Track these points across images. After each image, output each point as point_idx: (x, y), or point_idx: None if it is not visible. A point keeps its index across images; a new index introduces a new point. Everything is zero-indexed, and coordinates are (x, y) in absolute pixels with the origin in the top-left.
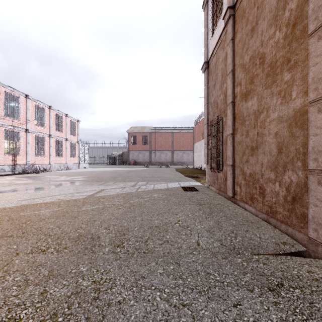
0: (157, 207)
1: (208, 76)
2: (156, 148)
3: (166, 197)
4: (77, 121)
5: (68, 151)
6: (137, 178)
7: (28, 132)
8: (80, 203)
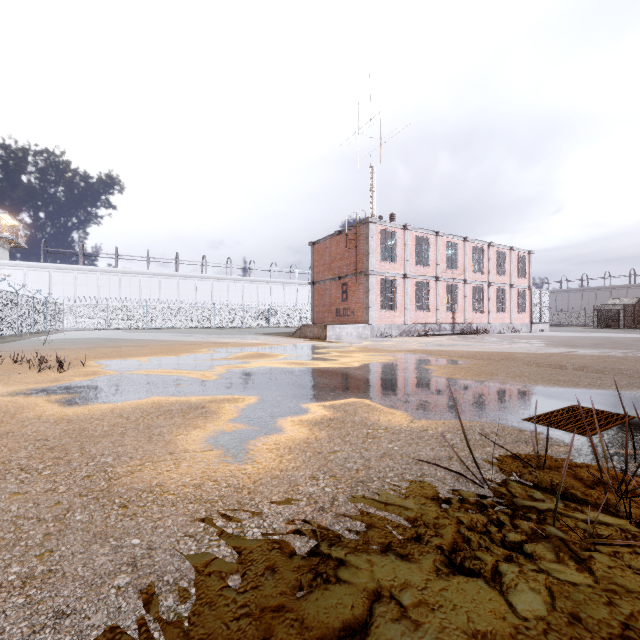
0: (637, 364)
1: None
2: None
3: None
4: (527, 252)
5: (513, 304)
6: None
7: (466, 283)
8: (546, 355)
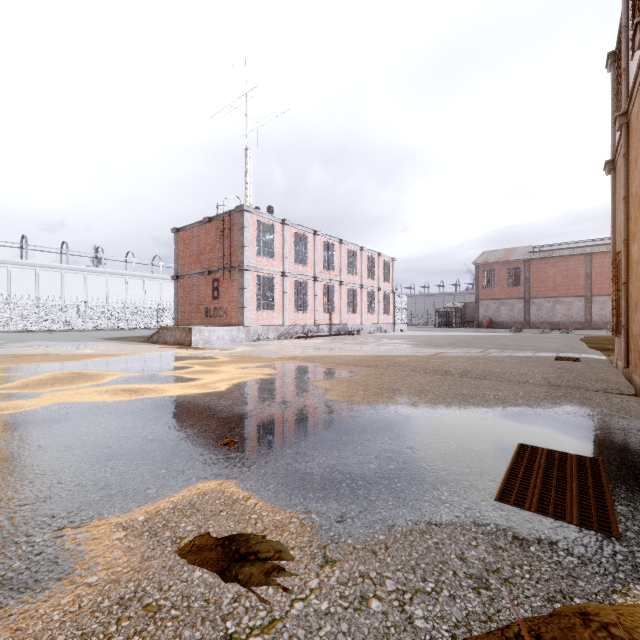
0: (504, 365)
1: (614, 182)
2: (542, 293)
3: (520, 362)
4: (391, 259)
5: (380, 306)
6: (489, 346)
7: (342, 284)
8: (425, 358)
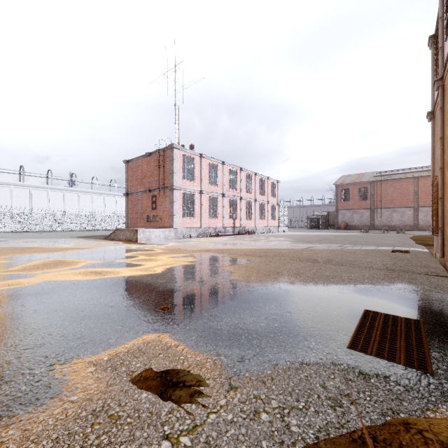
0: (355, 256)
1: (433, 127)
2: (383, 205)
3: (367, 253)
4: (276, 181)
5: (269, 214)
6: (345, 242)
7: (242, 199)
8: (300, 250)
